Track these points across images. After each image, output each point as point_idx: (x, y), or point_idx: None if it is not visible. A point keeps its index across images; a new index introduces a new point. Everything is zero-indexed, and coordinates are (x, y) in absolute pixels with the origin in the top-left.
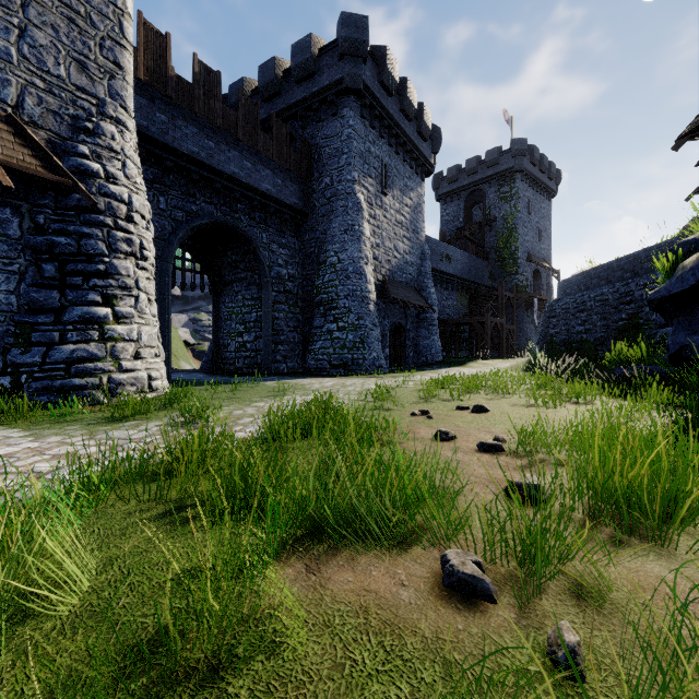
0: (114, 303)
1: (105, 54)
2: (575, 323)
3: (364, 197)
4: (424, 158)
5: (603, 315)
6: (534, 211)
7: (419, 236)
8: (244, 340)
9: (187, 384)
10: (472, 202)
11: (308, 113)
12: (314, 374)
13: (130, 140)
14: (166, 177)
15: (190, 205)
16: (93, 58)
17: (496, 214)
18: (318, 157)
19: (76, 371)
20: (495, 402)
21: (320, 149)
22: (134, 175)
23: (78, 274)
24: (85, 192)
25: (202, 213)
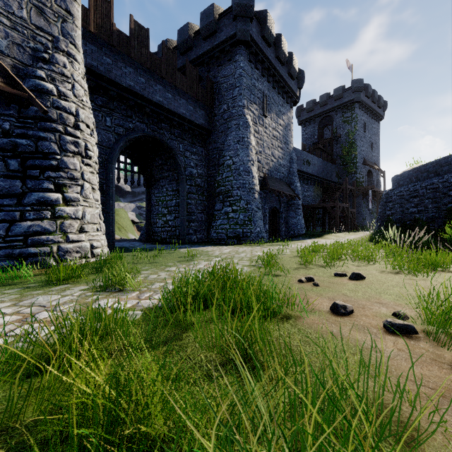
0: (63, 190)
1: (58, 3)
2: (408, 206)
3: (250, 117)
4: (292, 92)
5: (434, 199)
6: (368, 129)
7: (289, 146)
8: (167, 219)
9: (124, 251)
10: (323, 125)
11: (211, 60)
12: (215, 243)
13: (78, 69)
14: (111, 103)
15: (128, 124)
16: (49, 5)
17: (341, 132)
18: (218, 91)
19: (32, 242)
20: (363, 268)
21: (220, 85)
22: (81, 95)
23: (36, 168)
24: (38, 103)
25: (137, 129)
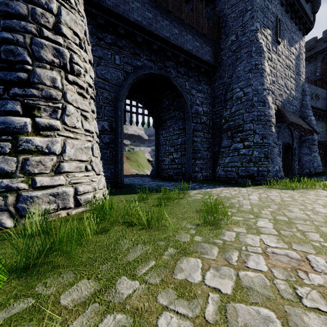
0: (35, 113)
1: None
2: None
3: (264, 43)
4: (306, 17)
5: None
6: None
7: (301, 77)
8: (173, 157)
9: (128, 191)
10: None
11: None
12: (223, 181)
13: None
14: (119, 40)
15: (136, 62)
16: None
17: None
18: (225, 24)
19: None
20: None
21: (226, 17)
22: None
23: None
24: None
25: (144, 67)
